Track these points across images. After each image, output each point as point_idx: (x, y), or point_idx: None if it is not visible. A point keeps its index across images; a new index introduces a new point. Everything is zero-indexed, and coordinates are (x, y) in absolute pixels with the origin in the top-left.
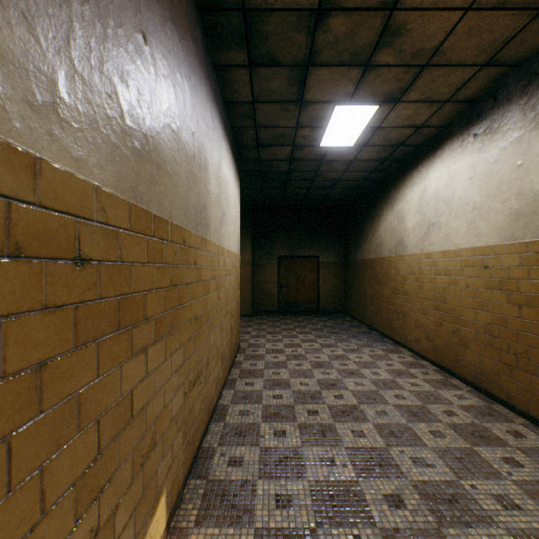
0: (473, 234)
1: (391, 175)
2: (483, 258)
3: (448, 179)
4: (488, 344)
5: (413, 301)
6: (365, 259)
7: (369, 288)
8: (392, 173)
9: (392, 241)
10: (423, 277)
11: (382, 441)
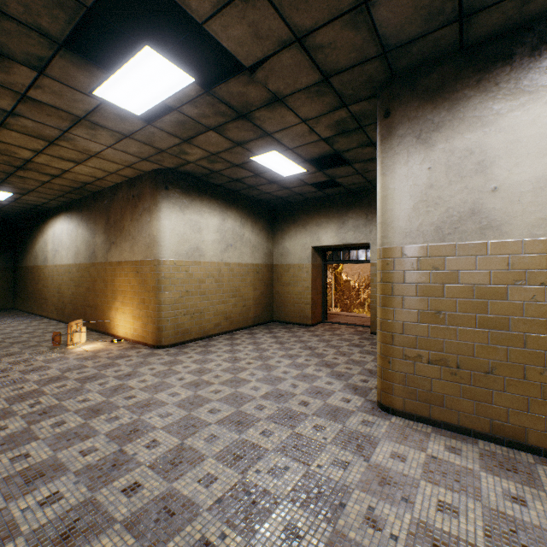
0: (68, 258)
1: (42, 216)
2: (70, 269)
3: (62, 231)
4: (71, 303)
5: (52, 290)
6: (29, 266)
7: (31, 286)
8: (43, 215)
9: (43, 256)
10: (55, 277)
11: (3, 340)
